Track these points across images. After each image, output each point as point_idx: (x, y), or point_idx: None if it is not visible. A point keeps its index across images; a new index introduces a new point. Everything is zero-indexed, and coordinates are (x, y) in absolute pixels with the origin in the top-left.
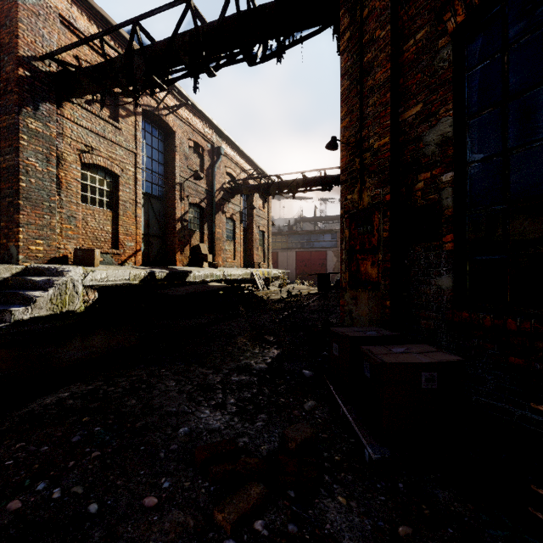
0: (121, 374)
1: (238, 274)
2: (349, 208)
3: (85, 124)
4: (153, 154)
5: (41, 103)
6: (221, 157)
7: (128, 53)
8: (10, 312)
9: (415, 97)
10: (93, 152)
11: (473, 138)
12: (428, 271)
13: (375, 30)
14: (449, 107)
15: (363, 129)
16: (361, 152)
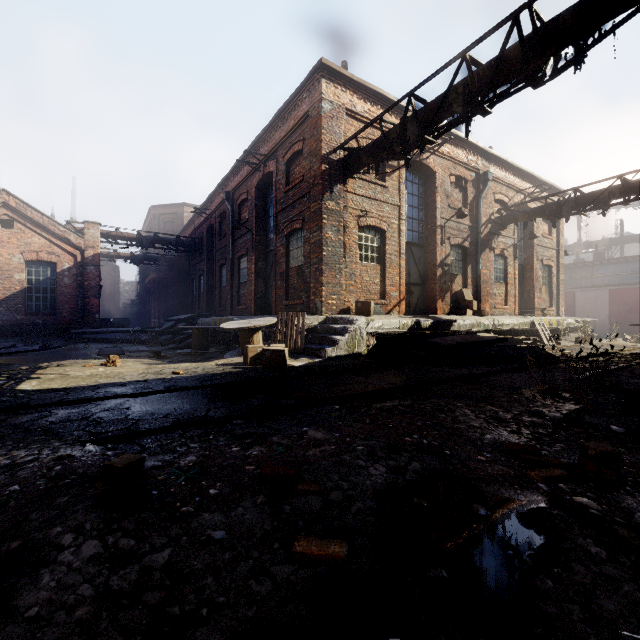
0: (423, 400)
1: (512, 323)
2: None
3: (361, 192)
4: (414, 202)
5: (334, 187)
6: (488, 183)
7: (403, 123)
8: (325, 350)
9: None
10: (367, 215)
11: None
12: None
13: None
14: None
15: None
16: None
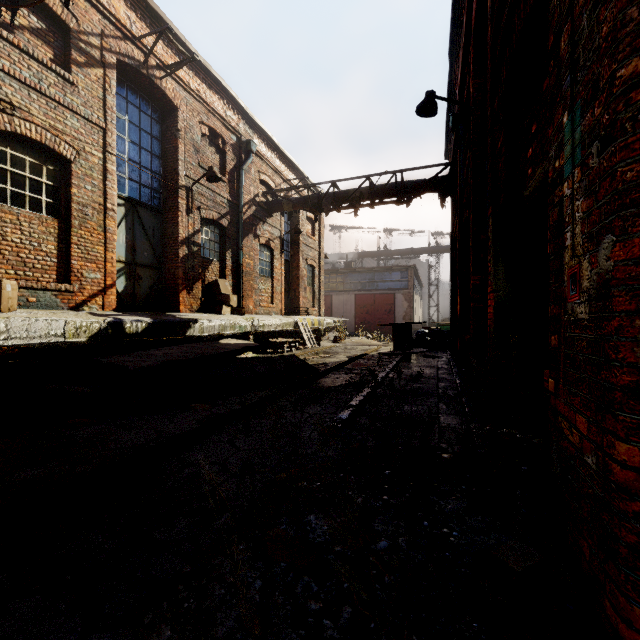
0: None
1: (276, 324)
2: None
3: None
4: (143, 140)
5: None
6: (253, 157)
7: None
8: None
9: None
10: (14, 112)
11: None
12: None
13: None
14: None
15: None
16: None
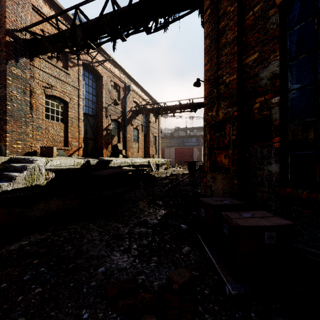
0: (64, 227)
1: (140, 162)
2: (209, 121)
3: (47, 71)
4: (89, 90)
5: (20, 58)
6: (130, 91)
7: (73, 26)
8: None
9: (253, 48)
10: (52, 88)
11: (293, 74)
12: (262, 161)
13: (227, 6)
14: (276, 54)
15: (219, 70)
16: (218, 85)
